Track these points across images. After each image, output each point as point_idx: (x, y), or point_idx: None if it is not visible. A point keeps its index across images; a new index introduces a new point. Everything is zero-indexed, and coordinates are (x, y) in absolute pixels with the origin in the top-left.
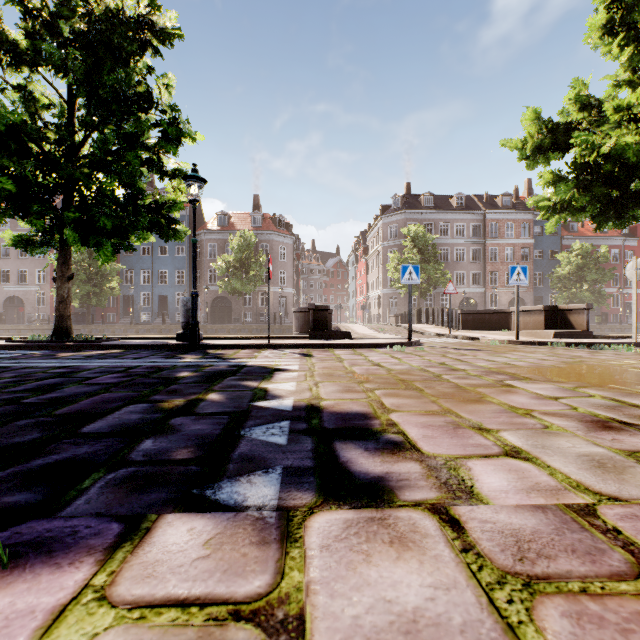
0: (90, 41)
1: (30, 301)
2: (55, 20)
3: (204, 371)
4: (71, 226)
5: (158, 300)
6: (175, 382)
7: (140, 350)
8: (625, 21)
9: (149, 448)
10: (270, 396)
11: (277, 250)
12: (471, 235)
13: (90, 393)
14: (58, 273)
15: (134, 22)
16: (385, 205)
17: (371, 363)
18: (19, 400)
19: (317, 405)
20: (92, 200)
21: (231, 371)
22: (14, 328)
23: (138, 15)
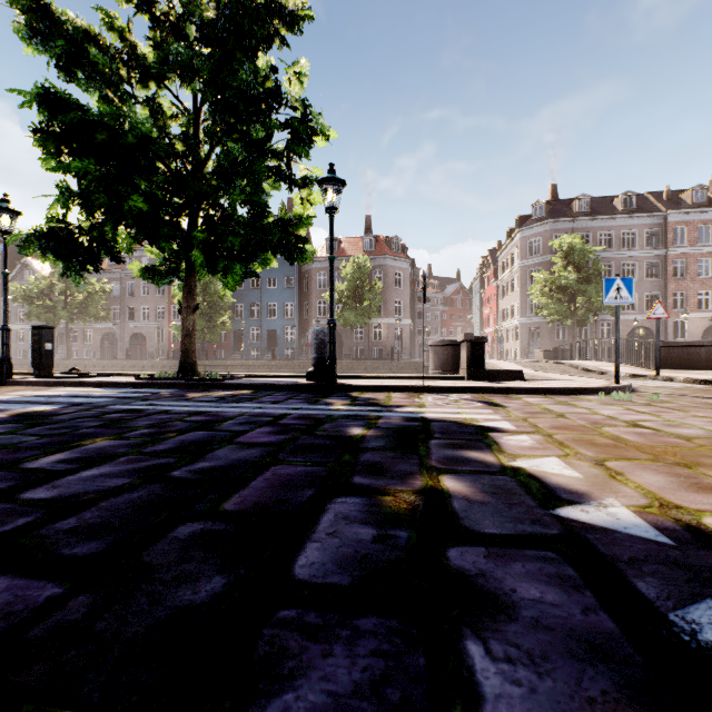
0: (218, 32)
1: (151, 337)
2: (181, 25)
3: (379, 427)
4: (199, 248)
5: (267, 335)
6: (358, 447)
7: (271, 391)
8: None
9: (508, 692)
10: (560, 492)
11: (392, 276)
12: (645, 245)
13: (254, 463)
14: (183, 304)
15: (262, 8)
16: (523, 215)
17: (621, 421)
18: (165, 472)
19: (710, 530)
20: (218, 219)
21: (418, 428)
22: (138, 364)
23: (265, 0)
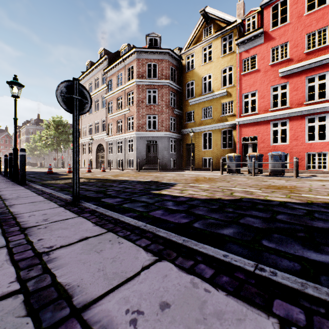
0: None
1: None
2: None
3: None
4: None
5: None
6: None
7: None
8: (46, 127)
9: None
10: None
11: None
12: None
13: None
14: None
15: None
16: (28, 120)
17: None
18: None
19: None
20: None
21: None
22: None
23: None
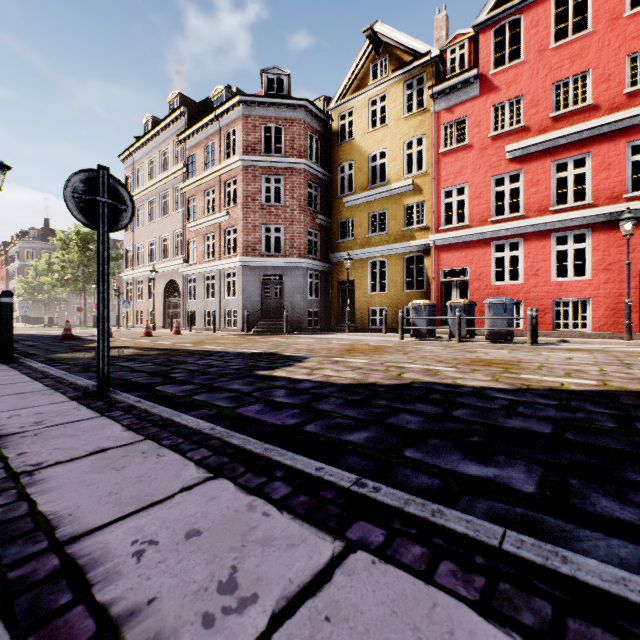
0: None
1: None
2: None
3: None
4: None
5: None
6: None
7: None
8: (61, 245)
9: None
10: None
11: None
12: None
13: None
14: None
15: None
16: (25, 231)
17: None
18: None
19: None
20: None
21: None
22: None
23: None
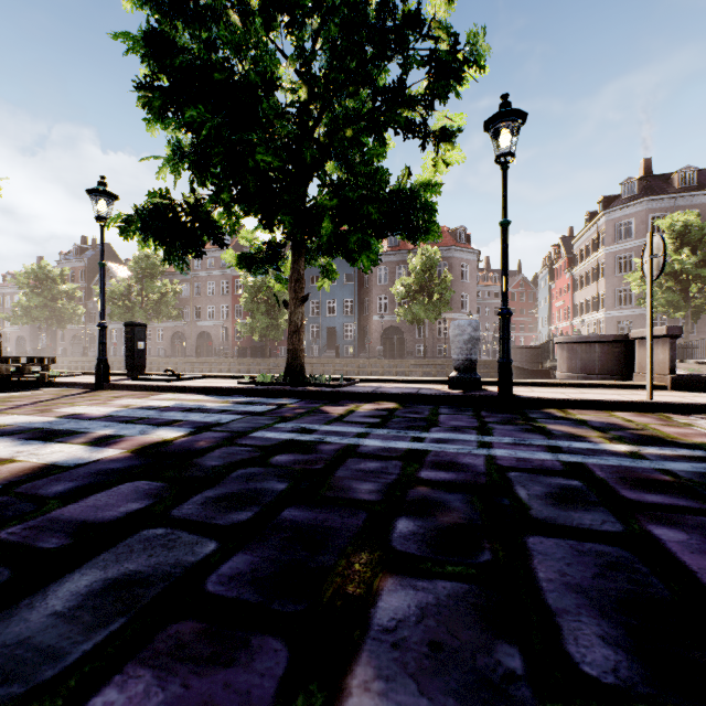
0: None
1: (216, 336)
2: None
3: None
4: (328, 218)
5: (326, 332)
6: None
7: (422, 404)
8: None
9: None
10: None
11: (458, 269)
12: None
13: None
14: (290, 294)
15: None
16: (607, 196)
17: None
18: None
19: None
20: (342, 185)
21: None
22: (207, 361)
23: None
